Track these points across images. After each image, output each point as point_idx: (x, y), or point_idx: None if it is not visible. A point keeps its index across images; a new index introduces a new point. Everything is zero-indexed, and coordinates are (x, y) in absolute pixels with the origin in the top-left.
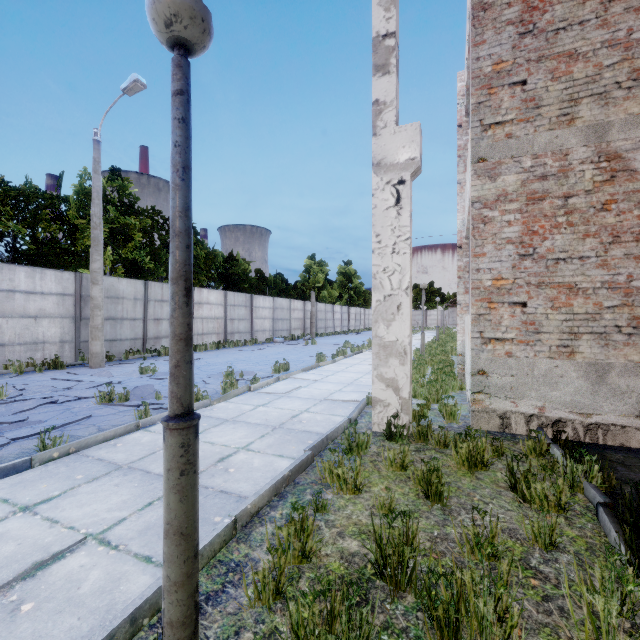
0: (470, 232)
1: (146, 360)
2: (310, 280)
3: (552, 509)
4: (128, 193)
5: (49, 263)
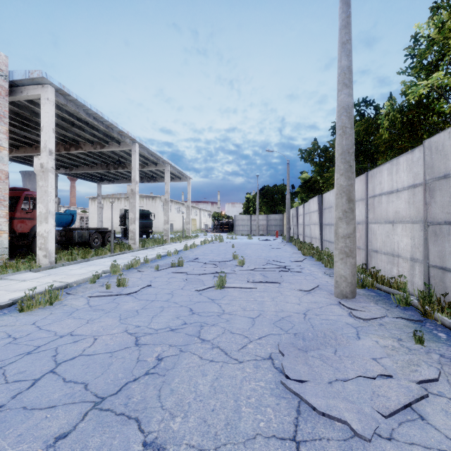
0: (2, 189)
1: (416, 343)
2: None
3: (58, 253)
4: None
5: None
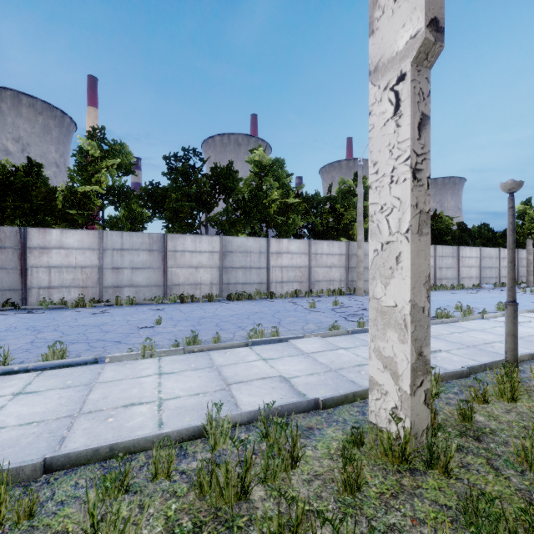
0: None
1: None
2: (524, 226)
3: None
4: (364, 186)
5: (325, 236)
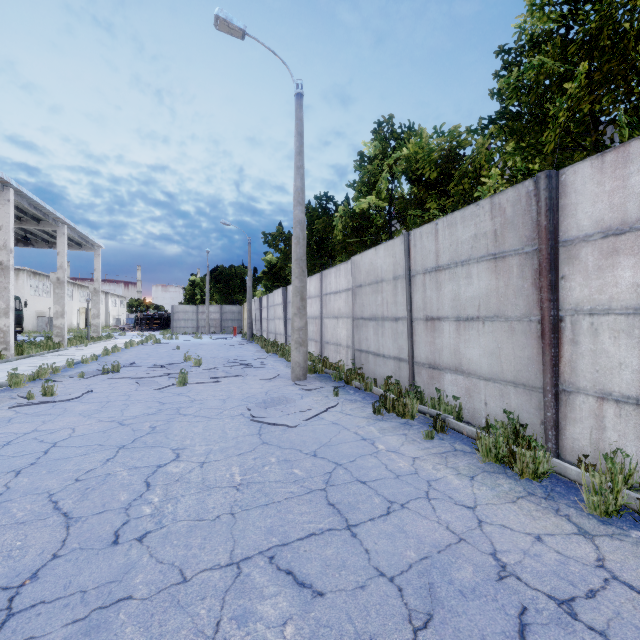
0: None
1: (335, 396)
2: None
3: None
4: None
5: None
